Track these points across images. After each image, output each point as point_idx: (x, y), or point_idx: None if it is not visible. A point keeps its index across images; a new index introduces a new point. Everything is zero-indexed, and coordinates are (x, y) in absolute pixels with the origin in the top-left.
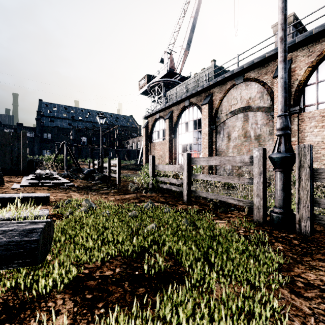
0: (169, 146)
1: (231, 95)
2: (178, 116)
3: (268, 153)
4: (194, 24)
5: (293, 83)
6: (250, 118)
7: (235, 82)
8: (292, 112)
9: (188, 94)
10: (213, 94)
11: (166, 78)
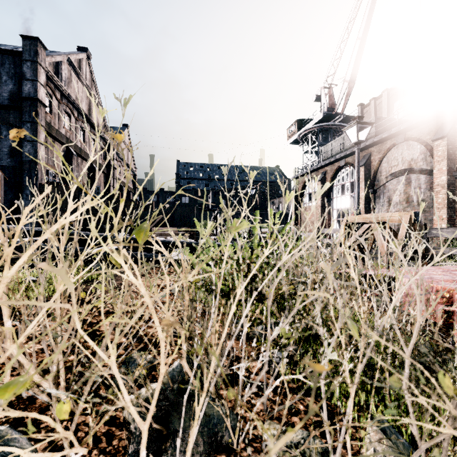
0: (321, 211)
1: (392, 155)
2: (332, 177)
3: (432, 220)
4: (362, 46)
5: (456, 144)
6: (412, 181)
7: (395, 142)
8: (455, 177)
9: (342, 155)
10: (371, 154)
11: (322, 122)
